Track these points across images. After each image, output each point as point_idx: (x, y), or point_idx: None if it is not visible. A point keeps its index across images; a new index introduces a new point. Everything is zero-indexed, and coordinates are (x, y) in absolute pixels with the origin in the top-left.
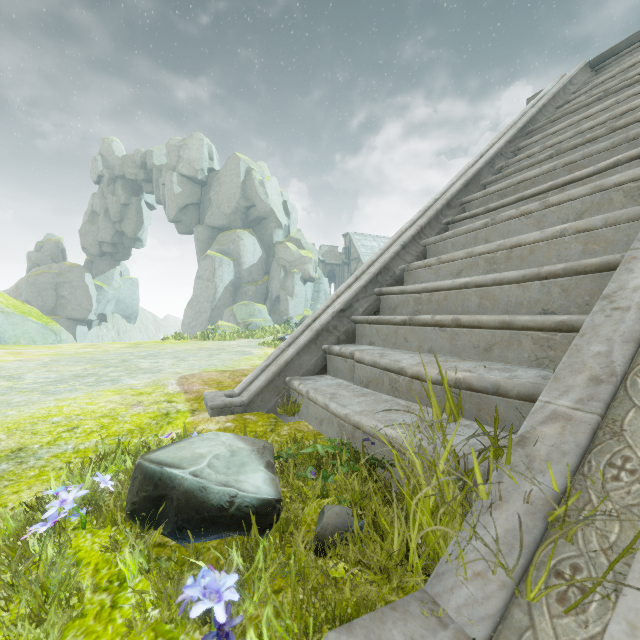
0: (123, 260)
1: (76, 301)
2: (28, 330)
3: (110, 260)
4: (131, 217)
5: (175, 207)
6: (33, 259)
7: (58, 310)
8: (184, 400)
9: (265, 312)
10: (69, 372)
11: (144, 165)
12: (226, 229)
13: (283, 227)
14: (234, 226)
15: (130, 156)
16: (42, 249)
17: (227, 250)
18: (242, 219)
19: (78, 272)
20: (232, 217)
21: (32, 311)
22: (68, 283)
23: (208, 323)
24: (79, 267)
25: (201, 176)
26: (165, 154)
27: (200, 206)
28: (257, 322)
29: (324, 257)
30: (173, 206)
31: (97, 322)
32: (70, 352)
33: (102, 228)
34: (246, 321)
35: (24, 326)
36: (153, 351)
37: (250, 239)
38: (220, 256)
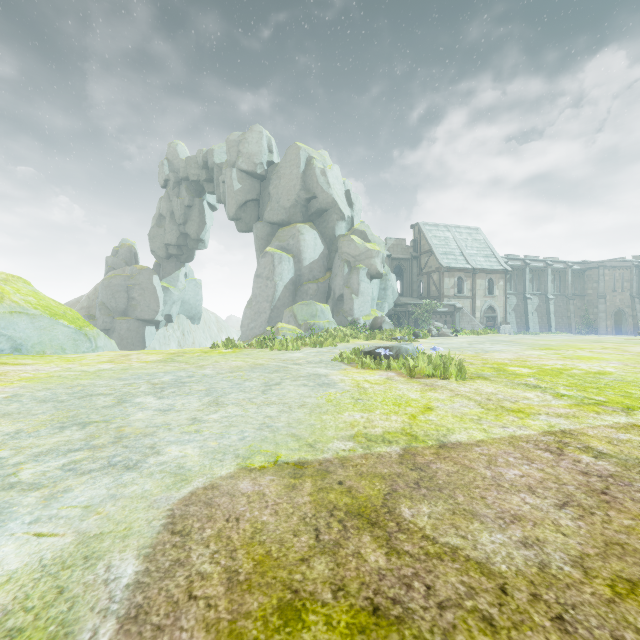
0: (187, 262)
1: (145, 302)
2: (57, 336)
3: (176, 262)
4: (194, 218)
5: (235, 204)
6: (110, 263)
7: (129, 311)
8: None
9: (328, 312)
10: None
11: (206, 165)
12: (285, 224)
13: (346, 219)
14: (294, 220)
15: (193, 157)
16: (117, 254)
17: (287, 246)
18: (302, 212)
19: (147, 274)
20: (292, 211)
21: (68, 313)
22: (138, 285)
23: (267, 324)
24: (148, 269)
25: (260, 170)
26: (225, 152)
27: (259, 202)
28: (320, 324)
29: (390, 251)
30: (233, 203)
31: (164, 323)
32: (74, 372)
33: (168, 231)
34: (308, 323)
35: (52, 331)
36: (185, 372)
37: (311, 233)
38: (279, 252)
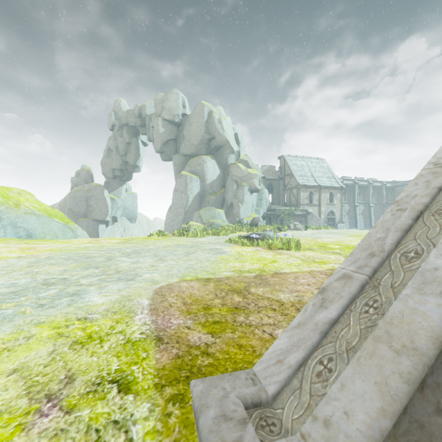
0: (127, 181)
1: (98, 208)
2: (53, 228)
3: (119, 181)
4: (132, 151)
5: (160, 142)
6: (74, 182)
7: (88, 214)
8: (151, 378)
9: (223, 215)
10: (44, 275)
11: (140, 115)
12: (194, 156)
13: (235, 152)
14: (200, 153)
15: (131, 110)
16: (79, 175)
17: (195, 170)
18: (205, 148)
19: (100, 189)
20: (198, 147)
21: (58, 214)
22: (94, 196)
23: (182, 223)
24: (100, 186)
25: (177, 119)
26: (153, 106)
27: (177, 141)
28: (217, 222)
29: (264, 174)
30: (159, 141)
31: (111, 222)
32: (72, 247)
33: (114, 160)
34: (209, 221)
35: (50, 225)
36: (138, 247)
37: (211, 162)
38: (190, 175)
